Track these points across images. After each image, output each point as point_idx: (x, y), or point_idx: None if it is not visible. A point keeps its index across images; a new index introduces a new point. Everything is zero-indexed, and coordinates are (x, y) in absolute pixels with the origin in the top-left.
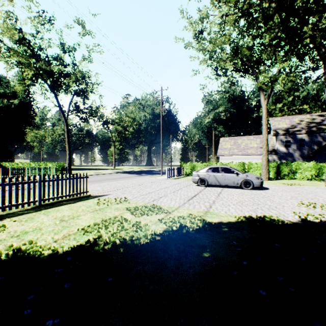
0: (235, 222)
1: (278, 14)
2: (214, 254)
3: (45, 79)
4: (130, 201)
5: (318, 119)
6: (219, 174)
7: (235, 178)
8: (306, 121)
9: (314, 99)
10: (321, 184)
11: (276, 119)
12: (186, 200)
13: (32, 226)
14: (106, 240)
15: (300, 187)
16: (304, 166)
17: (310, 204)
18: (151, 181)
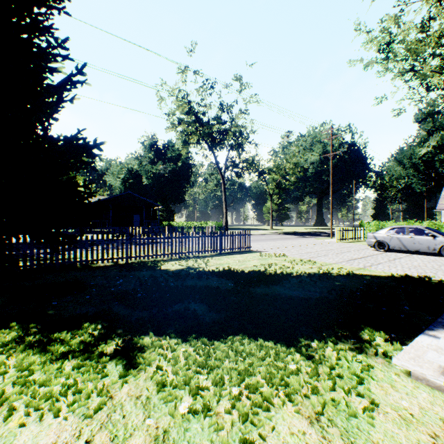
0: (382, 276)
1: None
2: (342, 284)
3: (205, 141)
4: (288, 257)
5: None
6: (405, 236)
7: (430, 241)
8: None
9: None
10: None
11: None
12: (345, 260)
13: (223, 262)
14: (270, 270)
15: None
16: None
17: None
18: (314, 243)
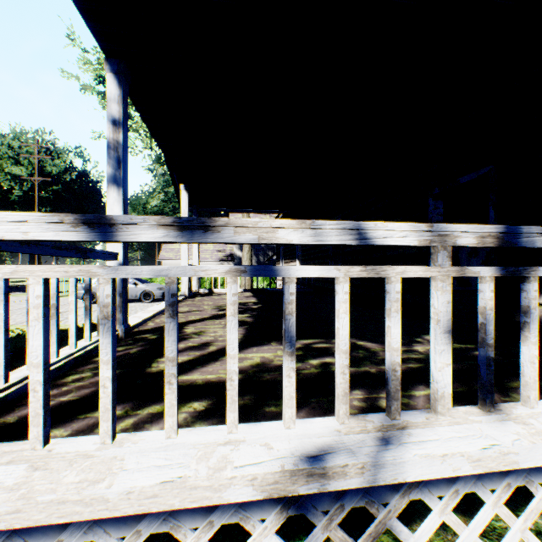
0: (67, 329)
1: None
2: None
3: None
4: None
5: None
6: None
7: (134, 289)
8: None
9: None
10: None
11: (237, 216)
12: None
13: None
14: None
15: None
16: None
17: None
18: None
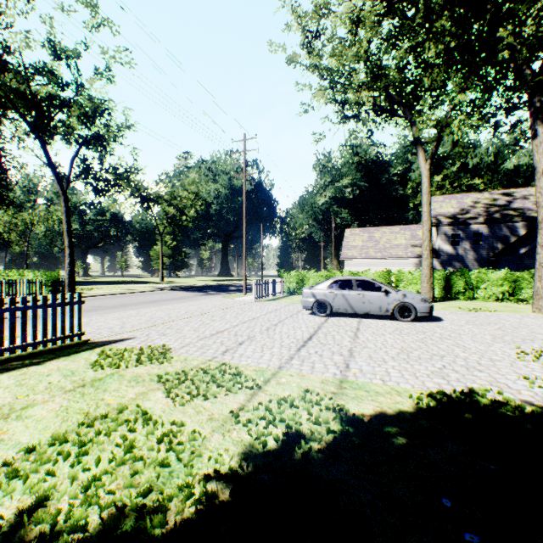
0: (415, 414)
1: (450, 11)
2: None
3: (19, 111)
4: (173, 356)
5: (502, 200)
6: (352, 293)
7: (383, 299)
8: (484, 204)
9: (490, 170)
10: (522, 308)
11: (436, 200)
12: (293, 351)
13: None
14: (52, 520)
15: (494, 315)
16: (490, 277)
17: (541, 354)
18: (225, 305)
